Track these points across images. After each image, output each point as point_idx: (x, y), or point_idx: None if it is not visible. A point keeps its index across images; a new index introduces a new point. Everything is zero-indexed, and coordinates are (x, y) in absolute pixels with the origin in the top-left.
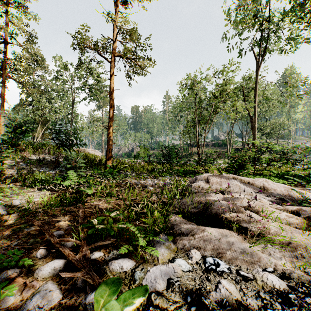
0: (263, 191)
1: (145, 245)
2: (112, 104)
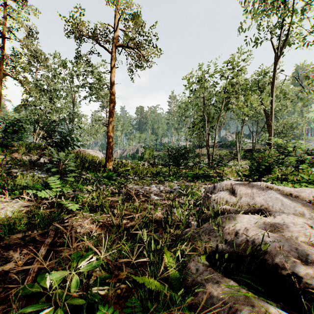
0: None
1: None
2: (113, 100)
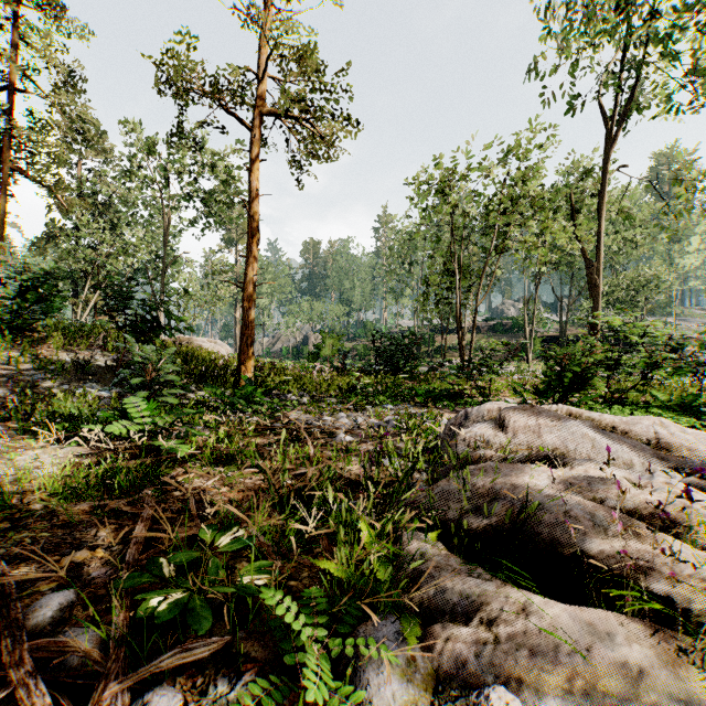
0: (659, 453)
1: (324, 694)
2: (255, 230)
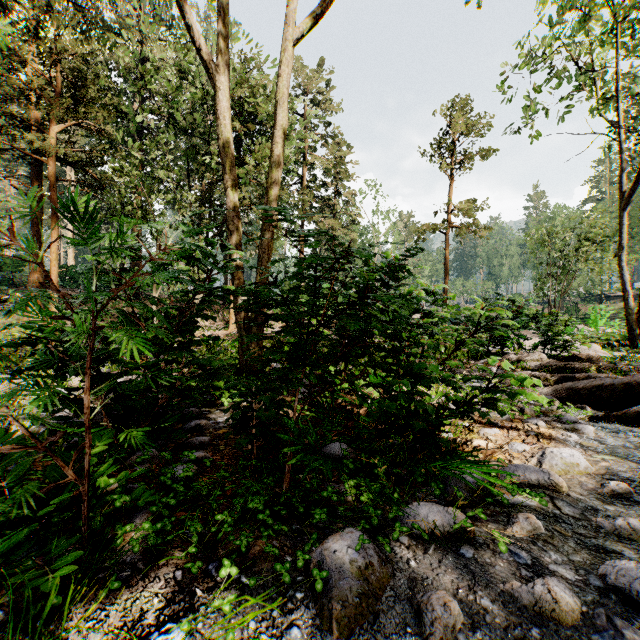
0: None
1: None
2: (447, 272)
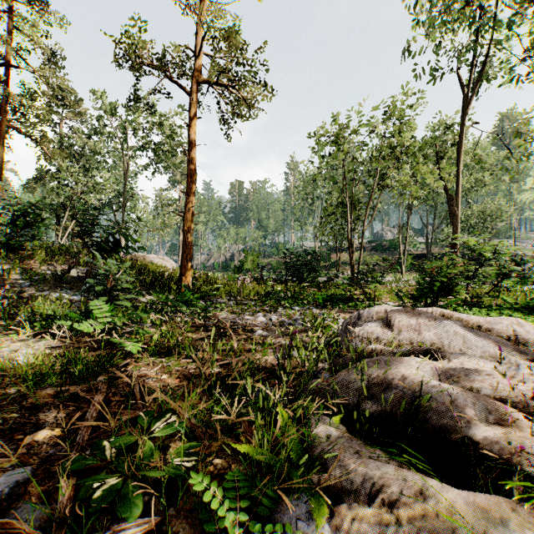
0: (518, 348)
1: None
2: (193, 172)
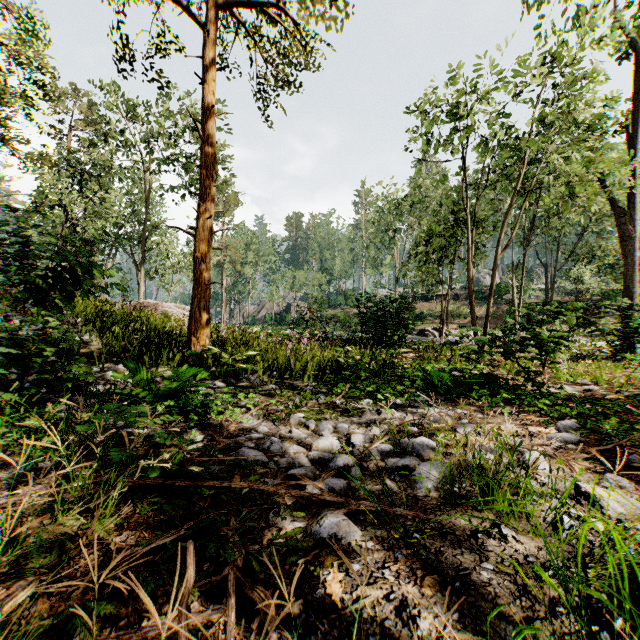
0: None
1: None
2: (210, 160)
